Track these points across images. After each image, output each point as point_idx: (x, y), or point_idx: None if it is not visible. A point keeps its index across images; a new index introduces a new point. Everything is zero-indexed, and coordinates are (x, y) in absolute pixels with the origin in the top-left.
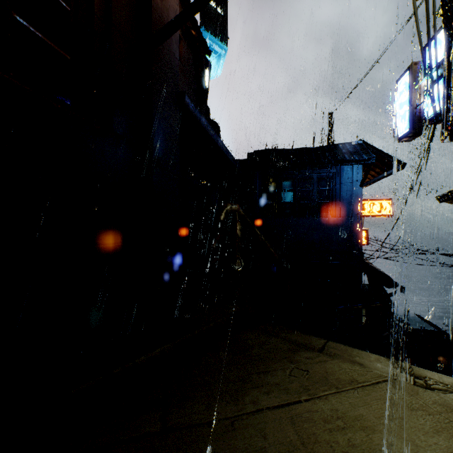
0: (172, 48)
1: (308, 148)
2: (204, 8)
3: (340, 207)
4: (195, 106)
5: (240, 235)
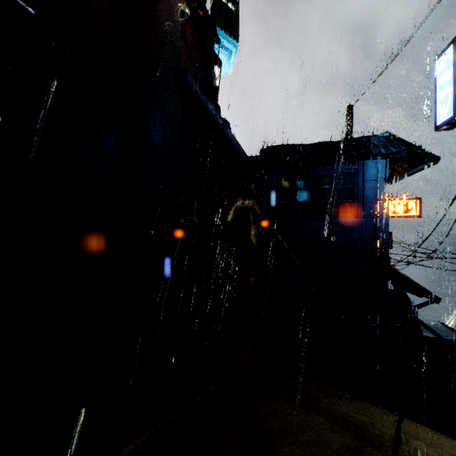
0: (172, 16)
1: (327, 142)
2: (215, 3)
3: (363, 206)
4: (200, 88)
5: (255, 242)
